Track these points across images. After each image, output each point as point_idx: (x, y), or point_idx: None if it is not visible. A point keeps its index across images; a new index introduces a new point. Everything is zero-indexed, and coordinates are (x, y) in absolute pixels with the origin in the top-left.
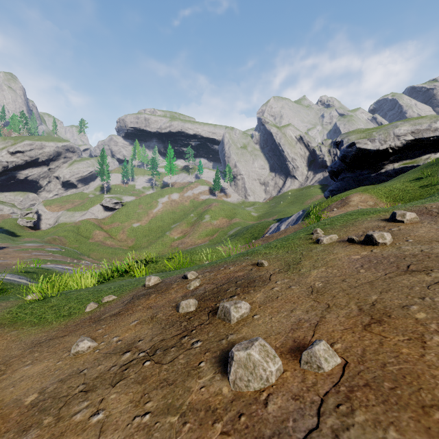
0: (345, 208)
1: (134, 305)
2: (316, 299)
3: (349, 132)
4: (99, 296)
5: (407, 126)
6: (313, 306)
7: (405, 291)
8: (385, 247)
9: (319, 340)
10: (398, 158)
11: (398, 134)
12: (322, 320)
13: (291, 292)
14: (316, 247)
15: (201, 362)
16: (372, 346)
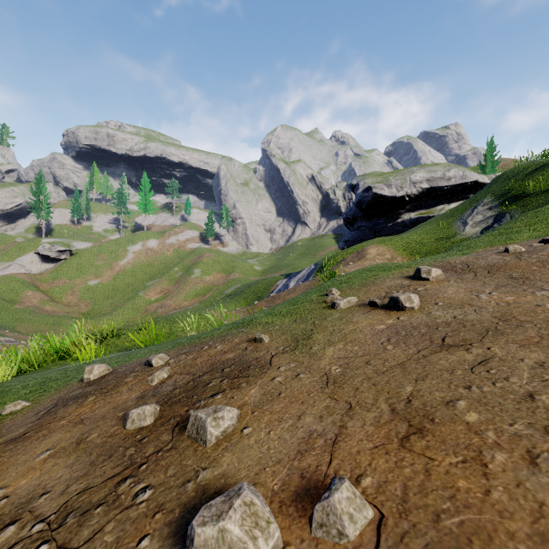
0: (361, 262)
1: (55, 418)
2: (333, 395)
3: (365, 175)
4: (1, 403)
5: (422, 173)
6: (329, 408)
7: (446, 378)
8: (414, 313)
9: (341, 479)
10: (415, 207)
11: (415, 181)
12: (343, 433)
13: (298, 384)
14: (331, 313)
15: (143, 538)
16: (415, 479)
